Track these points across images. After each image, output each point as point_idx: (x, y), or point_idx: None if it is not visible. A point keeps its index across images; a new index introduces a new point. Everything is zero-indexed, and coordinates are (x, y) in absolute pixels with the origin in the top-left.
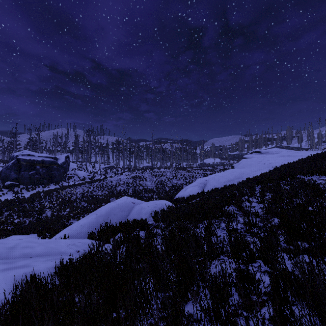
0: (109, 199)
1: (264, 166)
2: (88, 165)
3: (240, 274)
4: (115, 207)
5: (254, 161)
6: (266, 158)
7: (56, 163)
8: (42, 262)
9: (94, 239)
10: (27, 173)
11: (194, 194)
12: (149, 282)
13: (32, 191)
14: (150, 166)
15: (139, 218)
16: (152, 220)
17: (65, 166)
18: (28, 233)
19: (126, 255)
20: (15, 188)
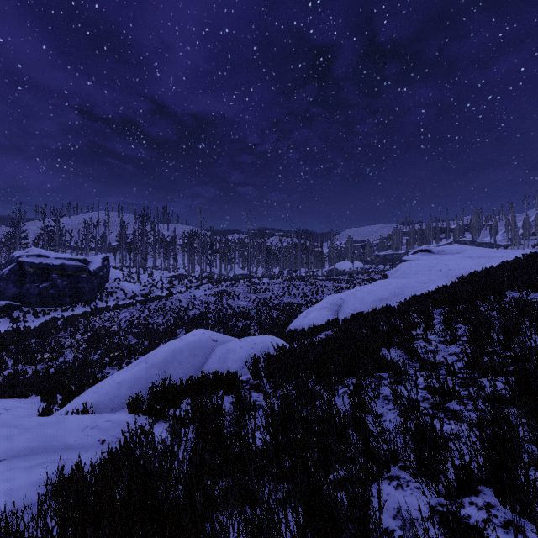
0: (176, 331)
1: (440, 275)
2: (141, 273)
3: None
4: (182, 348)
5: (423, 266)
6: (442, 260)
7: (86, 269)
8: (23, 471)
9: (139, 410)
10: (36, 287)
11: (321, 324)
12: None
13: (44, 318)
14: (246, 275)
15: (225, 369)
16: (247, 373)
17: (102, 274)
18: (25, 394)
19: (190, 463)
20: (14, 313)
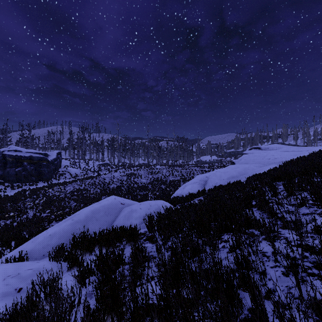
0: (101, 197)
1: (270, 162)
2: (81, 162)
3: None
4: (99, 209)
5: (257, 156)
6: (269, 153)
7: (45, 159)
8: None
9: (62, 257)
10: (13, 170)
11: (194, 193)
12: None
13: (18, 189)
14: (146, 164)
15: (129, 224)
16: (145, 227)
17: (56, 163)
18: None
19: None
20: None
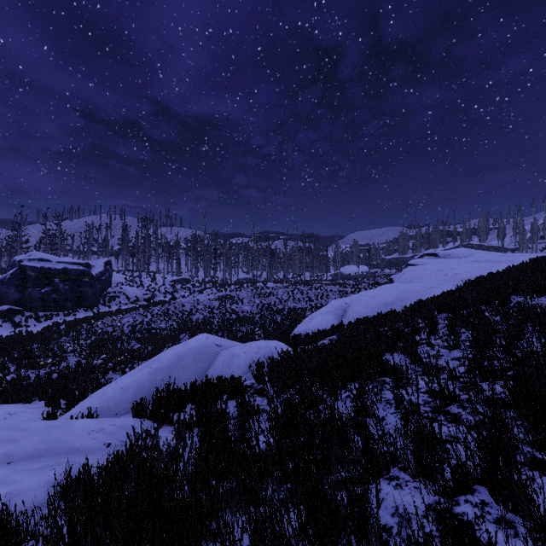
0: (179, 336)
1: (446, 279)
2: (144, 277)
3: (453, 538)
4: (186, 353)
5: (429, 270)
6: (449, 265)
7: (88, 273)
8: (31, 473)
9: (144, 415)
10: (38, 292)
11: (325, 328)
12: (241, 544)
13: (46, 322)
14: (250, 279)
15: (229, 373)
16: (251, 378)
17: (104, 278)
18: (29, 399)
19: (195, 464)
20: (15, 317)
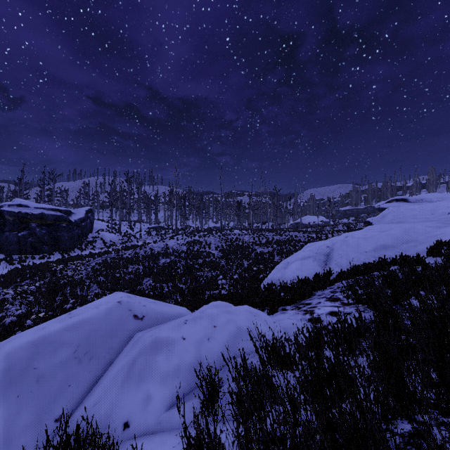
0: (142, 280)
1: None
2: (124, 225)
3: None
4: (60, 338)
5: (418, 210)
6: (440, 204)
7: (65, 219)
8: None
9: None
10: (15, 235)
11: (308, 278)
12: None
13: (19, 265)
14: (218, 227)
15: (138, 401)
16: (189, 421)
17: (84, 224)
18: None
19: None
20: None
